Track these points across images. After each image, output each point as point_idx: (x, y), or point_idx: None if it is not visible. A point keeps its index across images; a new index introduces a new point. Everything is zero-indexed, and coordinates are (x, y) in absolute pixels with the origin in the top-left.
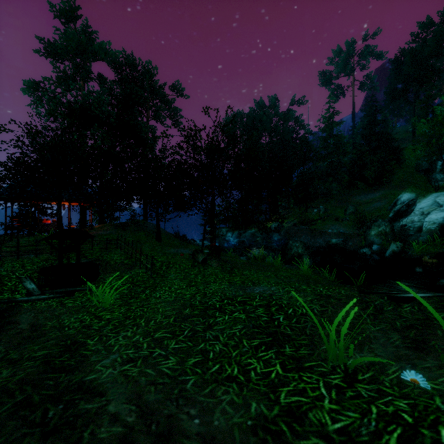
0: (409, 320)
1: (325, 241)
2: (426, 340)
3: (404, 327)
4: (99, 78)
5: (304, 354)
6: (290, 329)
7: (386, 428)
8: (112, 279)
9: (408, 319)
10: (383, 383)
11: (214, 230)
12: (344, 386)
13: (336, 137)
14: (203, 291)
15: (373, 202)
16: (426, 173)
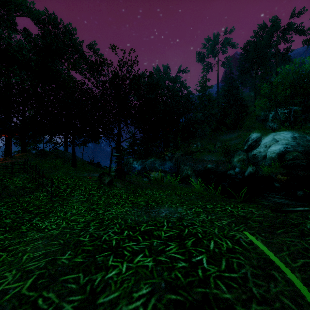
0: None
1: (203, 166)
2: None
3: None
4: (25, 32)
5: None
6: (226, 287)
7: None
8: (2, 206)
9: None
10: None
11: (120, 155)
12: None
13: (208, 96)
14: (101, 217)
15: (232, 140)
16: (263, 122)
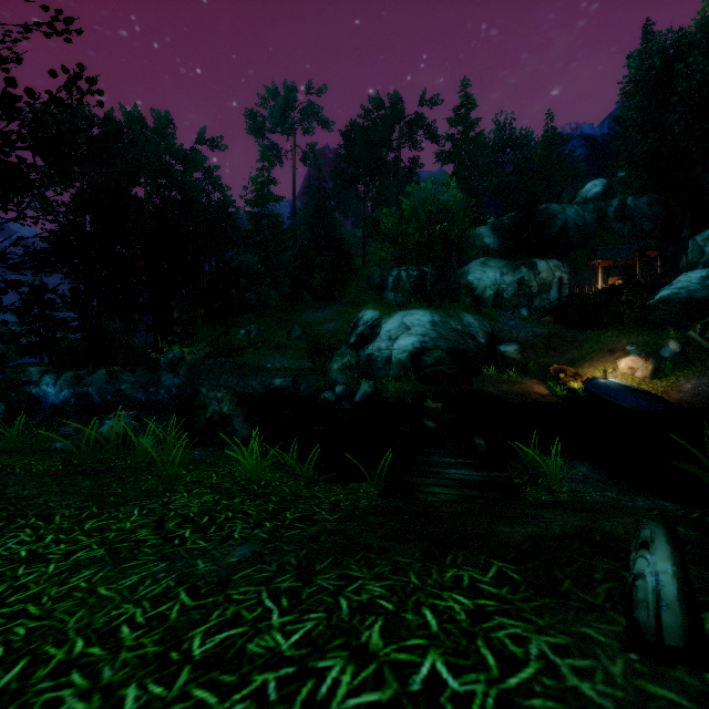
0: None
1: (263, 383)
2: None
3: None
4: None
5: None
6: None
7: None
8: None
9: None
10: None
11: None
12: None
13: (274, 219)
14: None
15: (326, 323)
16: (378, 290)
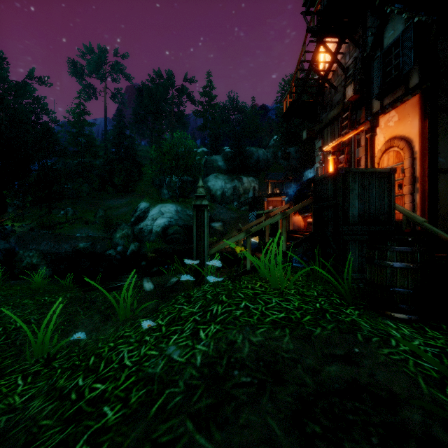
0: (111, 302)
1: (72, 246)
2: (114, 312)
3: (106, 308)
4: None
5: (8, 363)
6: None
7: (62, 376)
8: None
9: (111, 302)
10: (74, 351)
11: None
12: (42, 369)
13: (88, 138)
14: None
15: (121, 208)
16: (158, 188)
